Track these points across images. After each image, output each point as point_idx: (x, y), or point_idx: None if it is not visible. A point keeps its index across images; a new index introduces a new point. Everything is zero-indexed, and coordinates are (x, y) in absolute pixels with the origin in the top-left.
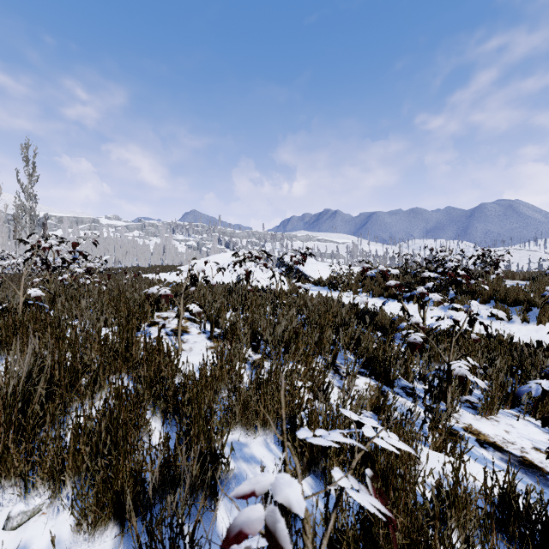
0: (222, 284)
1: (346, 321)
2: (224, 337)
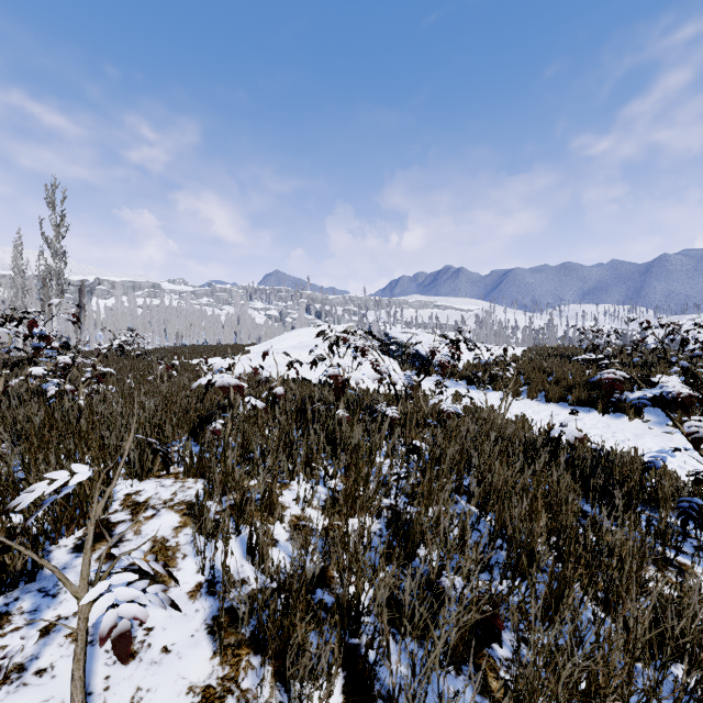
0: (302, 381)
1: (610, 545)
2: (256, 638)
